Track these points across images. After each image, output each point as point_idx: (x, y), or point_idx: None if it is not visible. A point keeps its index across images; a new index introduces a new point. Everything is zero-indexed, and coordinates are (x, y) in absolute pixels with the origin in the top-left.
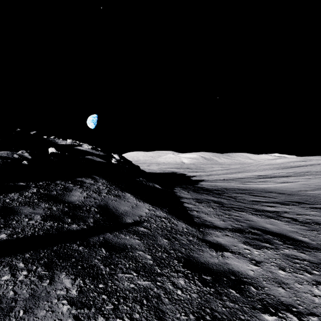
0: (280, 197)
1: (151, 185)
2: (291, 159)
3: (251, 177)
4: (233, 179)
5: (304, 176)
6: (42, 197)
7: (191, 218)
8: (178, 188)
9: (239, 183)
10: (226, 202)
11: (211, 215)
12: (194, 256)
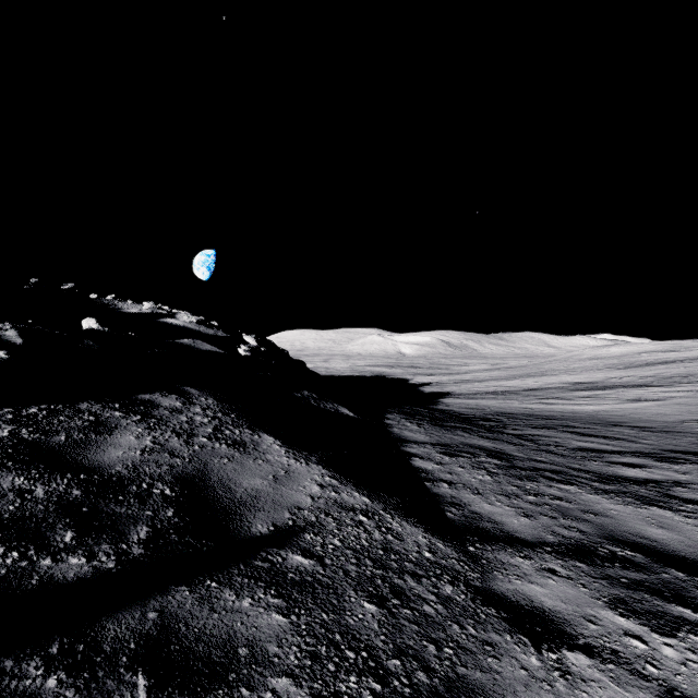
0: (644, 438)
1: (329, 408)
2: (644, 347)
3: (557, 387)
4: (518, 392)
5: (682, 385)
6: (19, 453)
7: (438, 508)
8: (394, 415)
9: (533, 402)
10: (517, 453)
11: (489, 496)
12: (472, 684)
